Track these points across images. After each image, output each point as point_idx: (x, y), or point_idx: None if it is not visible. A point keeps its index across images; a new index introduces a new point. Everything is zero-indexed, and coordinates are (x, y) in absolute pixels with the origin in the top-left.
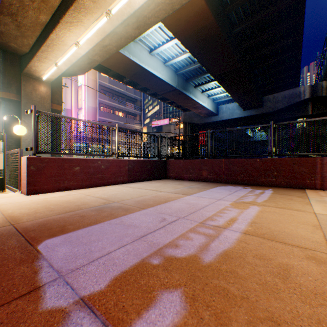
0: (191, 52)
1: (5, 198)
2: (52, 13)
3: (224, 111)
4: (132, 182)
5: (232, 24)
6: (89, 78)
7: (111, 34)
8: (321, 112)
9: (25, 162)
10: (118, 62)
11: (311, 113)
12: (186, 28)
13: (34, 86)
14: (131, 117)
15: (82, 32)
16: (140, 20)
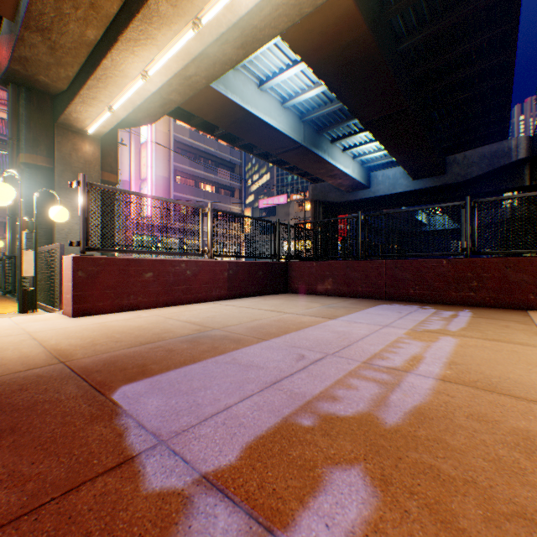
0: (327, 84)
1: (40, 322)
2: (106, 25)
3: (379, 182)
4: (234, 298)
5: (397, 37)
6: (158, 131)
7: (199, 57)
8: None
9: (70, 265)
10: (207, 103)
11: (530, 183)
12: (321, 45)
13: (75, 143)
14: (225, 193)
15: (152, 56)
16: (247, 33)
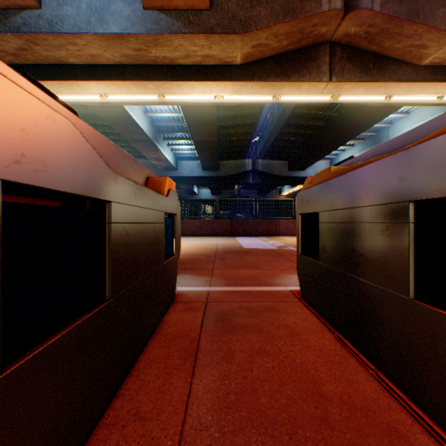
0: (187, 121)
1: None
2: (91, 64)
3: (184, 167)
4: None
5: (217, 108)
6: None
7: None
8: (258, 182)
9: None
10: None
11: (252, 182)
12: (194, 108)
13: None
14: None
15: (119, 93)
16: None
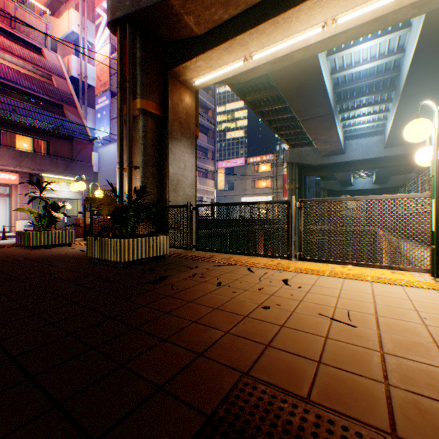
0: (415, 57)
1: None
2: None
3: (353, 149)
4: None
5: None
6: None
7: None
8: None
9: None
10: (295, 66)
11: None
12: None
13: (180, 93)
14: (200, 154)
15: (360, 2)
16: None
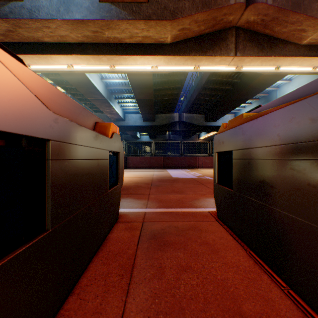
0: (132, 85)
1: None
2: (61, 42)
3: (129, 119)
4: None
5: (154, 76)
6: None
7: None
8: (183, 130)
9: None
10: None
11: (179, 129)
12: (136, 76)
13: None
14: None
15: (82, 64)
16: None
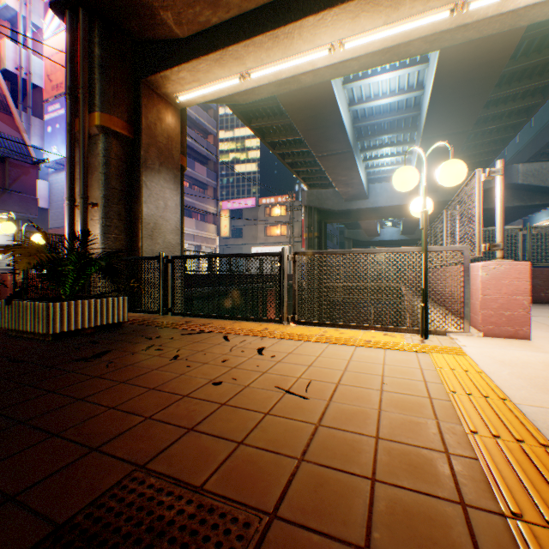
0: (433, 96)
1: (545, 347)
2: None
3: (378, 193)
4: None
5: None
6: None
7: None
8: (511, 205)
9: (515, 274)
10: (306, 91)
11: None
12: (465, 58)
13: (159, 110)
14: (198, 191)
15: (368, 27)
16: (452, 29)
